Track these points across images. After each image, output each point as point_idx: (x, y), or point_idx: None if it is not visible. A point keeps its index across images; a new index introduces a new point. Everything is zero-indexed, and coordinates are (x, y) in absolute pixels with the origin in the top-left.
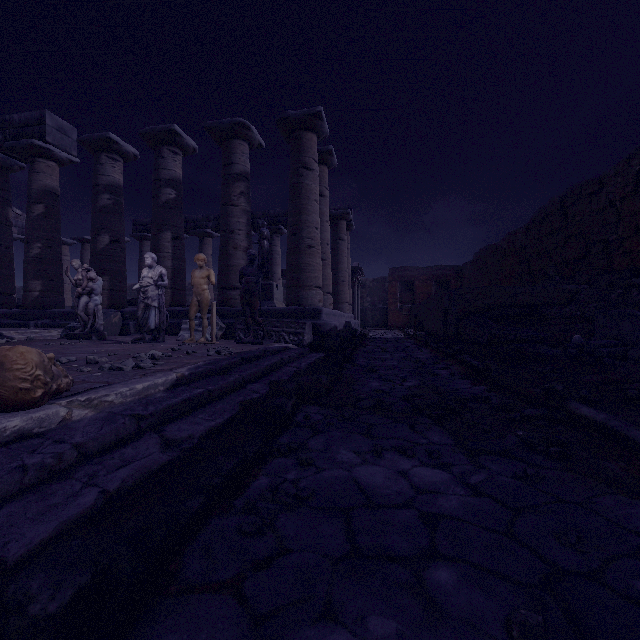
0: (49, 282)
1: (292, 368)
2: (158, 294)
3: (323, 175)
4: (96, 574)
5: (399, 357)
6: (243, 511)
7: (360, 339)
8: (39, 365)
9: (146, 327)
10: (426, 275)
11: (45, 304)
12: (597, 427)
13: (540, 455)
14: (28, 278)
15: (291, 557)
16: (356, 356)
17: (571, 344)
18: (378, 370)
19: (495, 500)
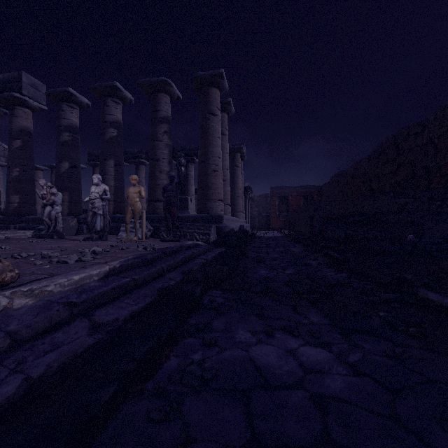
0: (25, 196)
1: (201, 260)
2: (102, 205)
3: (224, 119)
4: None
5: (279, 251)
6: (153, 394)
7: (250, 237)
8: None
9: (94, 229)
10: (297, 192)
11: (22, 212)
12: (444, 310)
13: (402, 334)
14: (9, 193)
15: None
16: (248, 250)
17: (406, 241)
18: (265, 261)
19: (374, 380)
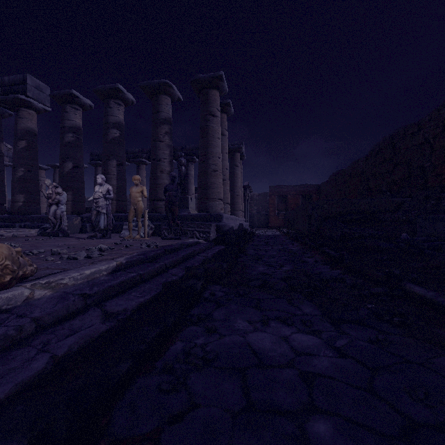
0: (30, 195)
1: (201, 257)
2: (106, 204)
3: (224, 120)
4: (32, 439)
5: (277, 249)
6: (162, 371)
7: (249, 236)
8: (8, 257)
9: (97, 227)
10: (295, 191)
11: (27, 211)
12: (427, 302)
13: (386, 323)
14: (15, 193)
15: (199, 411)
16: (247, 248)
17: (400, 240)
18: (263, 258)
19: (356, 361)
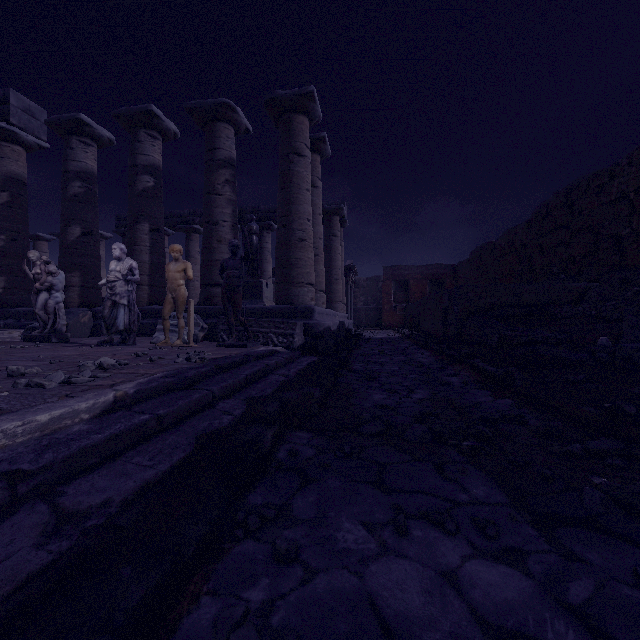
0: (14, 278)
1: (279, 376)
2: (128, 290)
3: (315, 164)
4: None
5: (399, 361)
6: None
7: (355, 340)
8: None
9: (114, 328)
10: (421, 274)
11: (9, 302)
12: None
13: None
14: None
15: None
16: (352, 360)
17: (596, 347)
18: (379, 377)
19: None
